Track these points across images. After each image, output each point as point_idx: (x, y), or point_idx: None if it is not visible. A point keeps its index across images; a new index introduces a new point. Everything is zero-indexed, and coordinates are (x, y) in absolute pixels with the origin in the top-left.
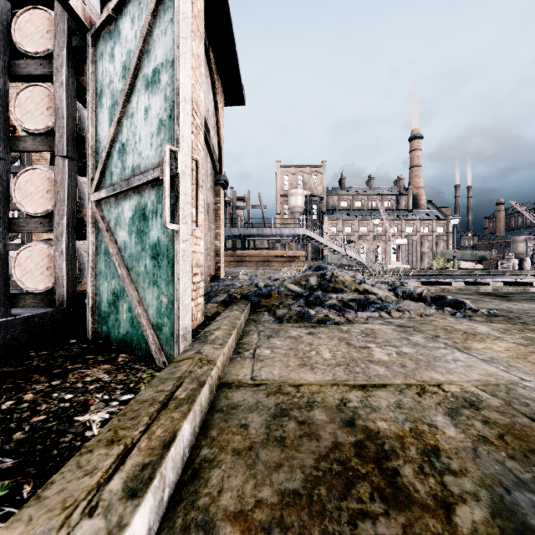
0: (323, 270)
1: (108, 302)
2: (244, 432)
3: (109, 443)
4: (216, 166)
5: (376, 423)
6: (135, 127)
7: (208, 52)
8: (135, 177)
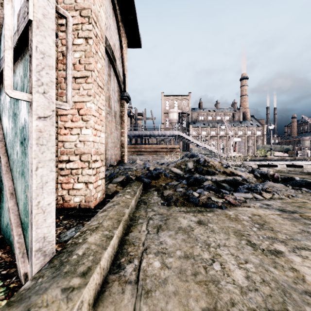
0: (196, 157)
1: None
2: None
3: None
4: (121, 86)
5: None
6: None
7: (114, 2)
8: None
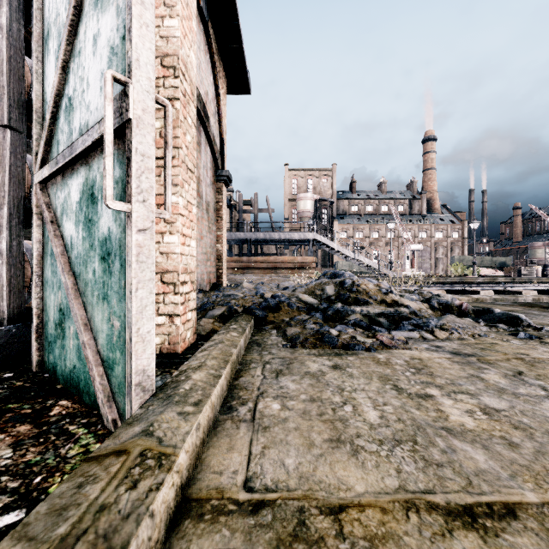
0: (340, 277)
1: (54, 321)
2: None
3: None
4: (217, 160)
5: None
6: (83, 69)
7: (207, 24)
8: (78, 139)
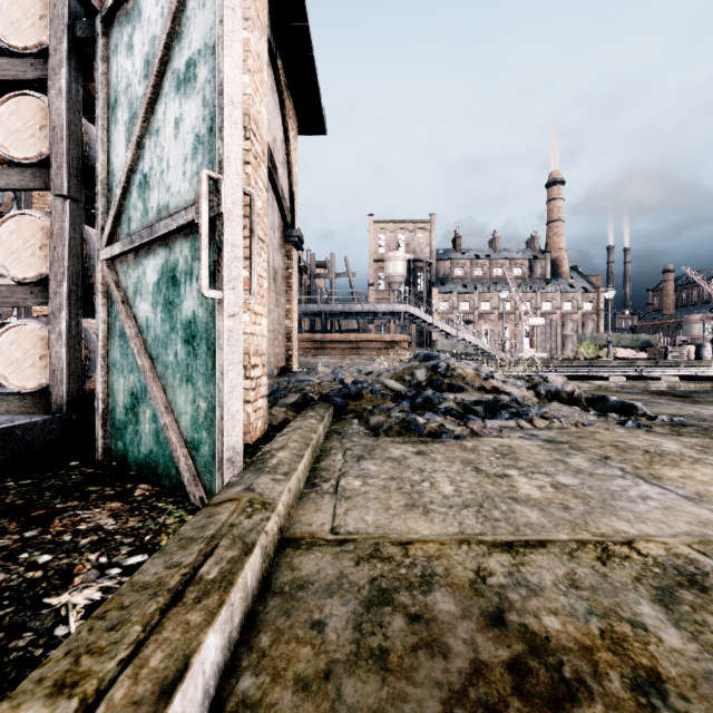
0: (434, 360)
1: (124, 406)
2: (317, 639)
3: (56, 690)
4: (286, 217)
5: (541, 619)
6: (162, 149)
7: (275, 58)
8: (160, 222)
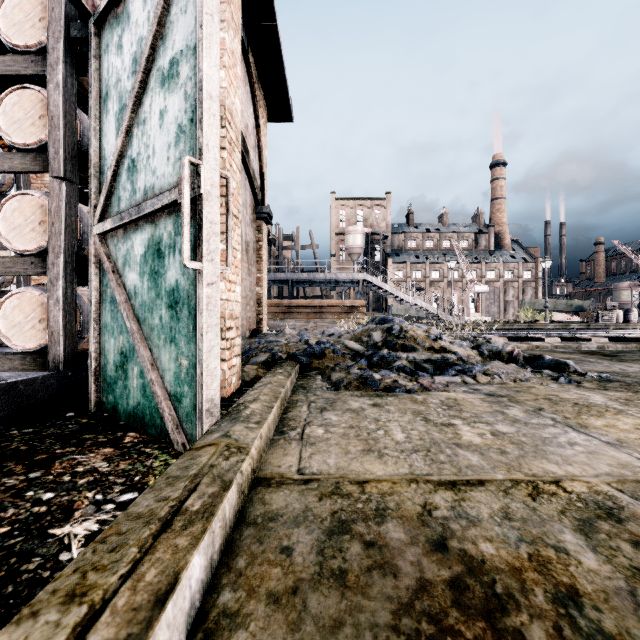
0: (389, 323)
1: (115, 364)
2: (286, 561)
3: (68, 599)
4: (257, 196)
5: (478, 545)
6: (148, 137)
7: (247, 53)
8: (146, 202)
